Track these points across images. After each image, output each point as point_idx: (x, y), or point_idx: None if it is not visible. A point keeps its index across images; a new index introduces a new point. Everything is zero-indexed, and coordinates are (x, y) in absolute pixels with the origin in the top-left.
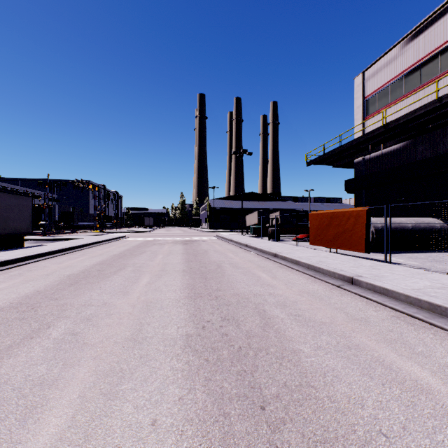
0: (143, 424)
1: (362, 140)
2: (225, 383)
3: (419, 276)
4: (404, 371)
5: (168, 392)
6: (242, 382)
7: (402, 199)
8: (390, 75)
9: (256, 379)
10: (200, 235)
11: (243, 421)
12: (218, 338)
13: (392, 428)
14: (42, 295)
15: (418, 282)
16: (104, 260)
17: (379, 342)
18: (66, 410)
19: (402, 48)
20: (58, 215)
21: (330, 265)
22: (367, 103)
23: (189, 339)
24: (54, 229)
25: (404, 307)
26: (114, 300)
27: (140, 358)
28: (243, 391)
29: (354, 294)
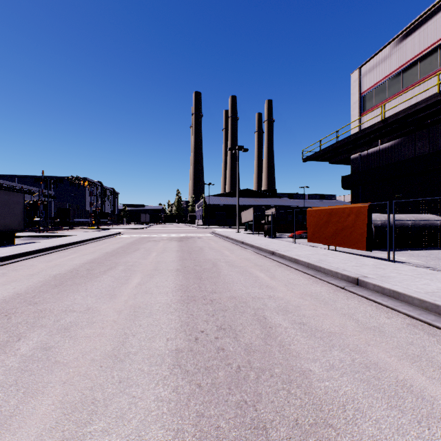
0: None
1: (360, 135)
2: (221, 422)
3: (428, 276)
4: (440, 401)
5: (149, 436)
6: (243, 419)
7: (400, 196)
8: (388, 70)
9: (260, 415)
10: (196, 232)
11: None
12: (212, 354)
13: None
14: (21, 299)
15: (429, 284)
16: (95, 258)
17: (400, 359)
18: None
19: (400, 43)
20: (54, 212)
21: (332, 264)
22: (364, 99)
23: (179, 355)
24: (51, 226)
25: (420, 314)
26: (99, 305)
27: (119, 383)
28: (245, 434)
29: (361, 297)
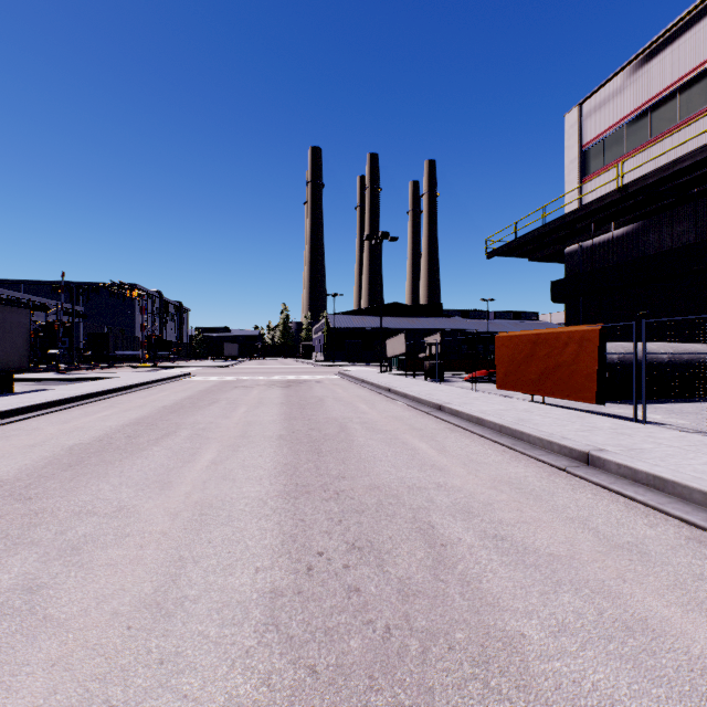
0: None
1: (582, 214)
2: None
3: None
4: None
5: None
6: None
7: (648, 313)
8: (627, 107)
9: None
10: (313, 372)
11: None
12: (339, 600)
13: None
14: (4, 490)
15: None
16: (144, 416)
17: (688, 611)
18: None
19: (646, 62)
20: (84, 340)
21: (541, 427)
22: (587, 156)
23: (276, 603)
24: (78, 363)
25: (706, 518)
26: (140, 501)
27: (158, 666)
28: None
29: (596, 486)
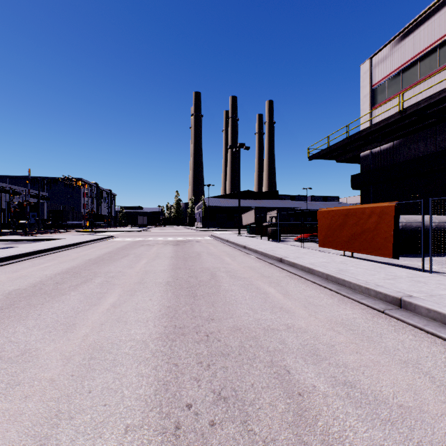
0: None
1: (374, 129)
2: None
3: None
4: None
5: None
6: None
7: (417, 196)
8: (403, 59)
9: None
10: (194, 235)
11: None
12: None
13: None
14: None
15: None
16: (74, 266)
17: None
18: None
19: (416, 28)
20: (47, 214)
21: (357, 276)
22: (375, 92)
23: None
24: (43, 229)
25: None
26: (43, 344)
27: None
28: None
29: (413, 327)
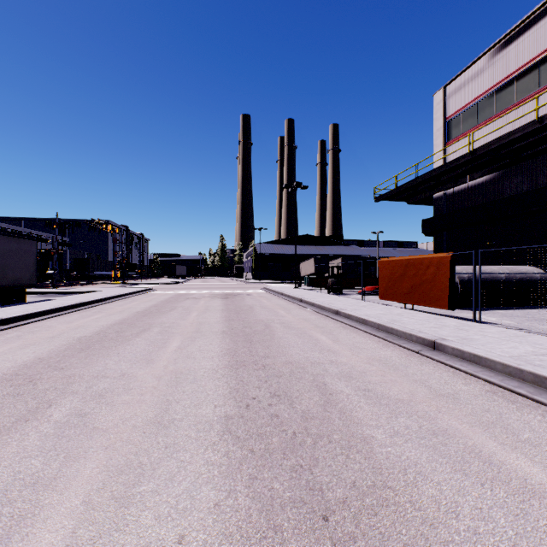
0: (166, 542)
1: (444, 170)
2: (275, 483)
3: (518, 339)
4: (509, 466)
5: (200, 495)
6: (298, 481)
7: (493, 243)
8: (478, 90)
9: (316, 478)
10: (244, 287)
11: (299, 537)
12: (266, 421)
13: (498, 546)
14: (44, 364)
15: (517, 347)
16: (125, 318)
17: (472, 426)
18: (65, 522)
19: (492, 57)
20: (70, 263)
21: (406, 325)
22: (450, 125)
23: (229, 422)
24: (65, 280)
25: (501, 379)
26: (135, 370)
27: (165, 448)
28: (300, 494)
29: (437, 362)
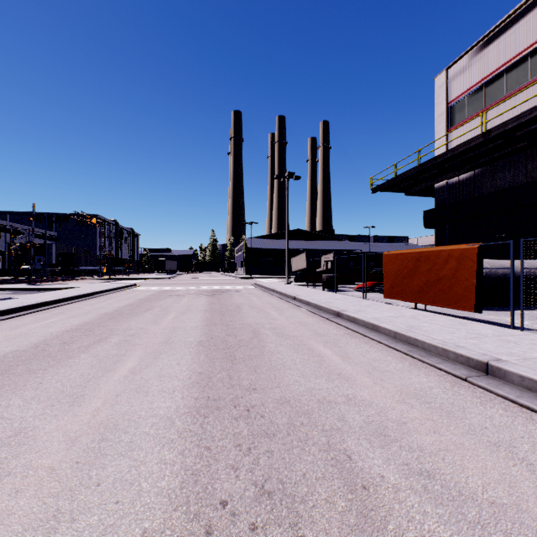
0: None
1: (451, 155)
2: None
3: None
4: None
5: None
6: None
7: (503, 236)
8: (486, 70)
9: None
10: (234, 283)
11: None
12: None
13: None
14: None
15: None
16: (86, 322)
17: None
18: None
19: (502, 33)
20: (56, 258)
21: (432, 335)
22: (453, 110)
23: None
24: (50, 276)
25: None
26: (42, 422)
27: None
28: None
29: (503, 399)
